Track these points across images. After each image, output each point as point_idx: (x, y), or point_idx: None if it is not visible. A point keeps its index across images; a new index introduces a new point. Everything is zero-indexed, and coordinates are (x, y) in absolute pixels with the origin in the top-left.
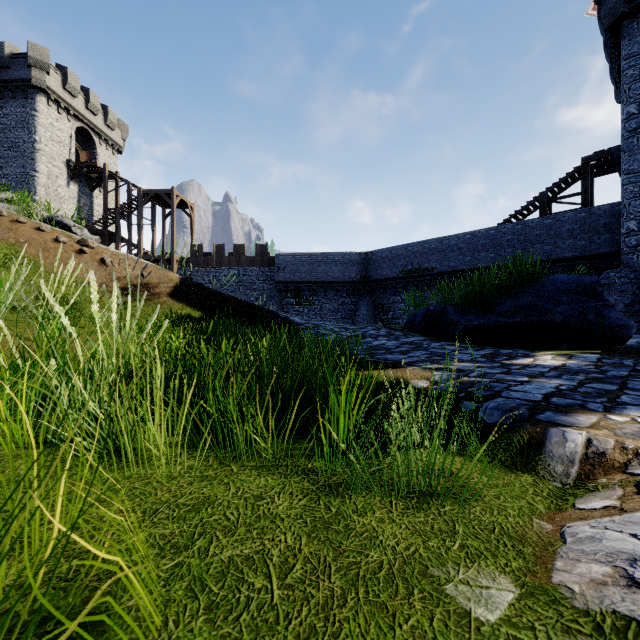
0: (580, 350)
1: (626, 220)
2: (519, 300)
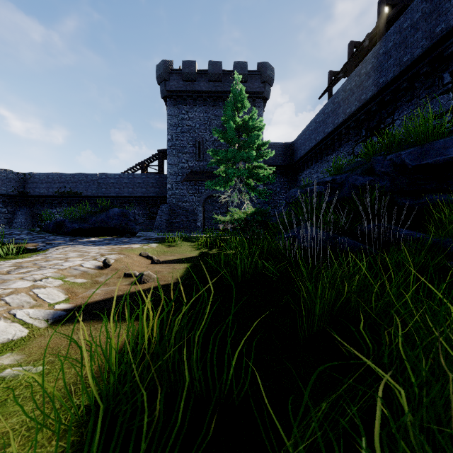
0: (113, 236)
1: (168, 184)
2: (98, 218)
